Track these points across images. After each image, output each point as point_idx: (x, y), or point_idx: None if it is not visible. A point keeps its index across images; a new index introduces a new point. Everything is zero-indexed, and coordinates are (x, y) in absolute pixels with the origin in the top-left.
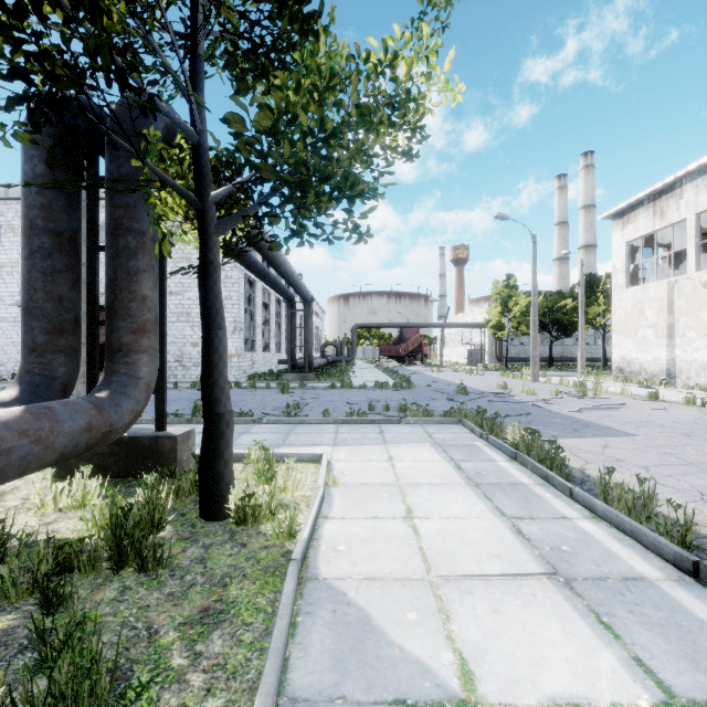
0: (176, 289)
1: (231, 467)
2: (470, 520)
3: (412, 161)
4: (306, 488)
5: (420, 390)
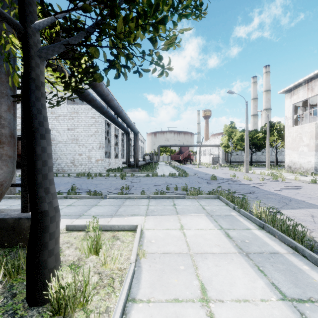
0: (71, 127)
1: (56, 253)
2: (259, 306)
3: (201, 18)
4: (123, 259)
5: (191, 177)
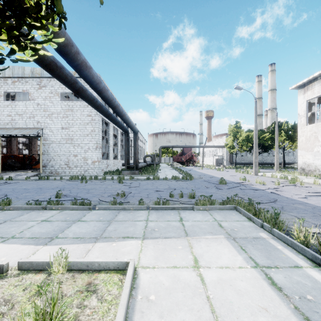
0: (65, 126)
1: None
2: None
3: None
4: None
5: (197, 181)
